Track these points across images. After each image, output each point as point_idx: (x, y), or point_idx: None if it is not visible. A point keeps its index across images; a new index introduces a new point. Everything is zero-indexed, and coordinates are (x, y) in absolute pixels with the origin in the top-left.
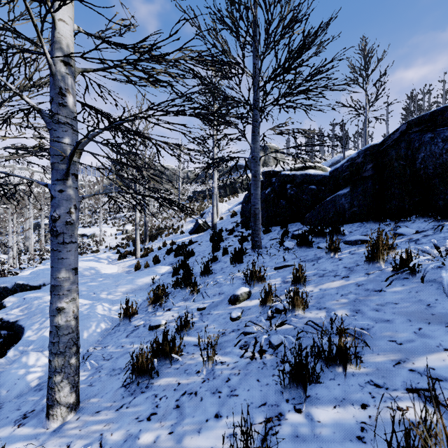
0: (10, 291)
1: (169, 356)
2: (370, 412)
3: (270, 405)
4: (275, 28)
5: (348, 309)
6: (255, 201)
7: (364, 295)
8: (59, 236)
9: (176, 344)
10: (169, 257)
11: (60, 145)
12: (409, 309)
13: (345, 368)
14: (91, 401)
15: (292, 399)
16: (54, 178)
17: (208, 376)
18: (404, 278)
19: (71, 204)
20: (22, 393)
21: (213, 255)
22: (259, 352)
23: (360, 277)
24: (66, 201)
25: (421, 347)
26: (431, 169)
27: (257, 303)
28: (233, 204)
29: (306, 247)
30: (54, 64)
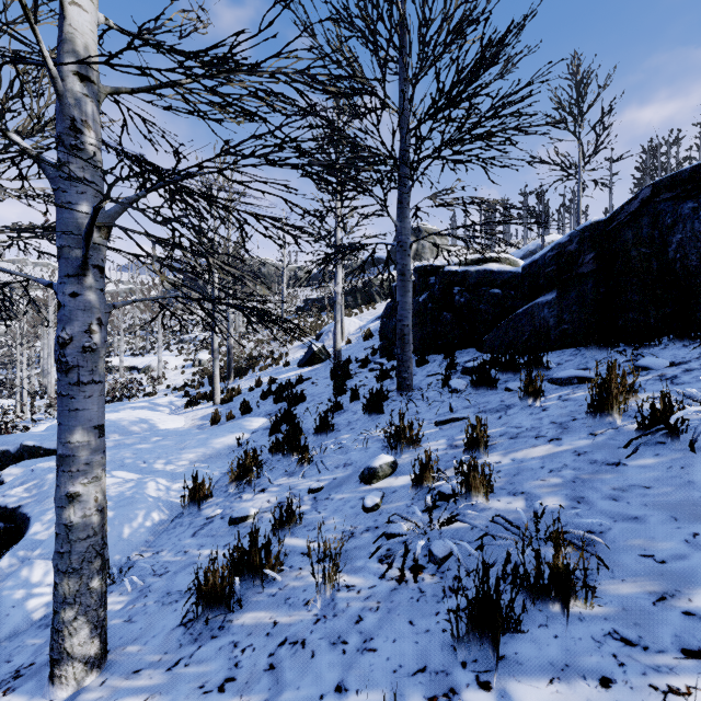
0: (14, 457)
1: (259, 573)
2: (618, 695)
3: (433, 672)
4: (436, 32)
5: (564, 496)
6: (403, 315)
7: (589, 471)
8: (72, 371)
9: (271, 552)
10: (266, 404)
11: (73, 217)
12: (672, 498)
13: (566, 606)
14: (127, 650)
15: (473, 662)
16: (63, 272)
17: (326, 611)
18: (658, 442)
19: (91, 316)
20: (18, 632)
21: (336, 401)
22: (412, 569)
23: (581, 440)
24: (83, 313)
25: (700, 569)
26: (694, 261)
27: (407, 482)
28: (367, 320)
29: (487, 388)
30: (62, 79)
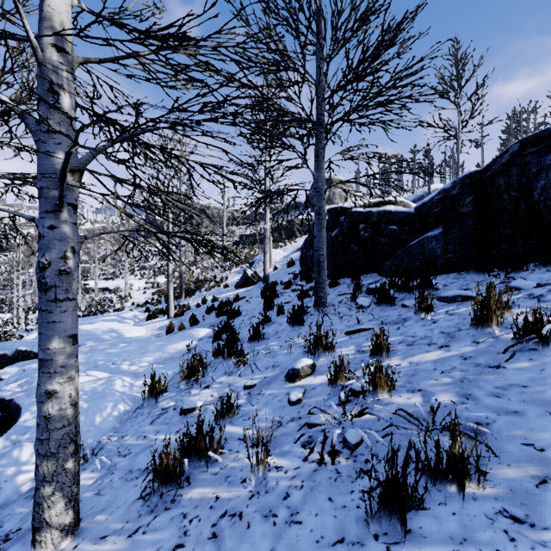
0: (10, 359)
1: (204, 456)
2: None
3: (350, 543)
4: (346, 19)
5: (454, 393)
6: (319, 246)
7: (474, 372)
8: (50, 290)
9: (214, 438)
10: (210, 317)
11: (51, 164)
12: (546, 396)
13: (462, 488)
14: (96, 519)
15: (384, 534)
16: (43, 209)
17: (259, 488)
18: (531, 349)
19: (66, 245)
20: (9, 502)
21: (265, 315)
22: (329, 454)
23: (466, 347)
24: (59, 242)
25: None
26: None
27: (324, 380)
28: (290, 251)
29: (387, 305)
30: (42, 50)
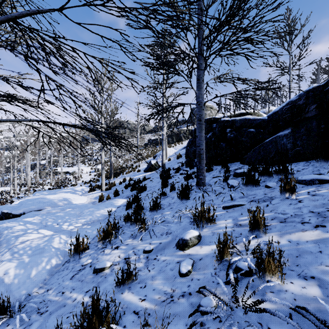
0: None
1: None
2: None
3: None
4: None
5: None
6: (200, 143)
7: None
8: None
9: (109, 315)
10: (127, 191)
11: None
12: None
13: None
14: None
15: None
16: None
17: None
18: None
19: None
20: None
21: (162, 191)
22: None
23: None
24: None
25: None
26: None
27: (209, 251)
28: (178, 149)
29: (253, 185)
30: None
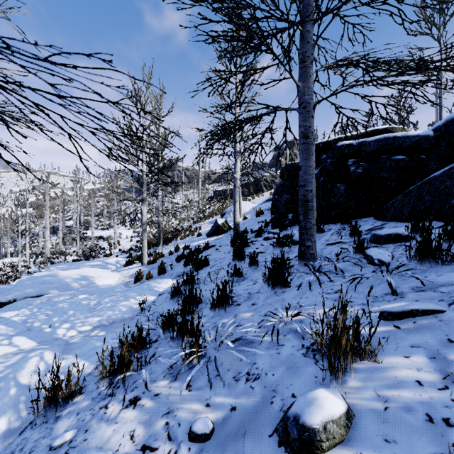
0: None
1: None
2: None
3: None
4: None
5: None
6: (307, 179)
7: None
8: None
9: None
10: (178, 266)
11: None
12: None
13: None
14: None
15: None
16: None
17: None
18: None
19: None
20: None
21: (235, 269)
22: None
23: None
24: None
25: None
26: None
27: None
28: (258, 203)
29: (436, 262)
30: None
